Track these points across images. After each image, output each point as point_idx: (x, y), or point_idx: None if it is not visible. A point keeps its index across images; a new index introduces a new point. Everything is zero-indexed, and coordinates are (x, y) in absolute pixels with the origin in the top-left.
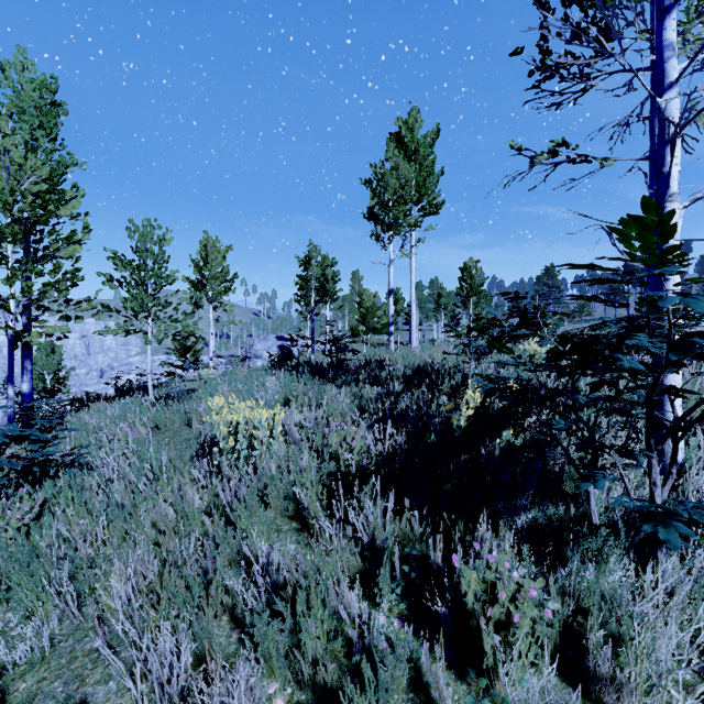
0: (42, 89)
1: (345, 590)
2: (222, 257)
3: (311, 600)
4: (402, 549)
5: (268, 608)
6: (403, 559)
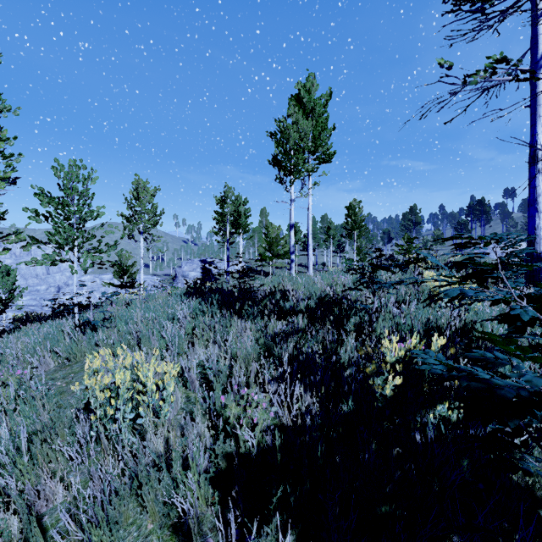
0: None
1: None
2: (151, 196)
3: None
4: None
5: None
6: None
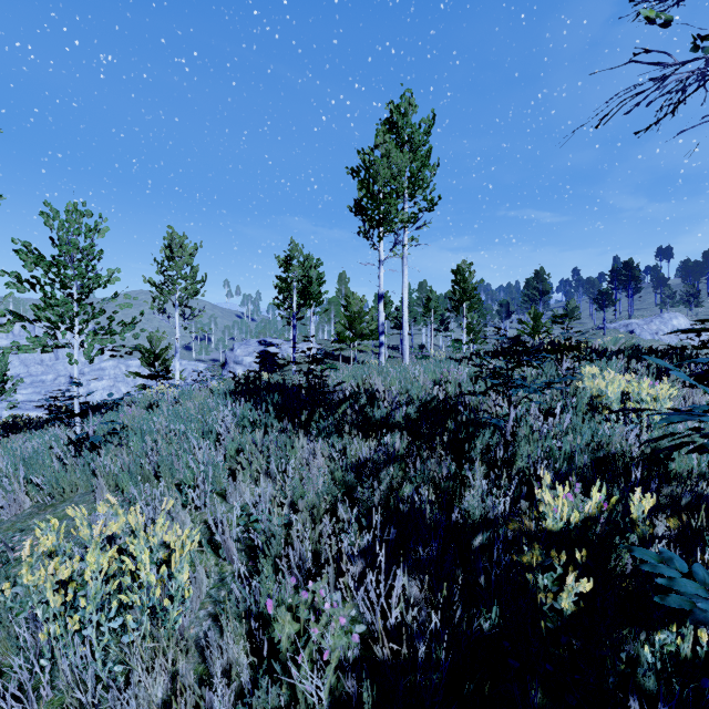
0: None
1: None
2: (190, 256)
3: None
4: None
5: None
6: None
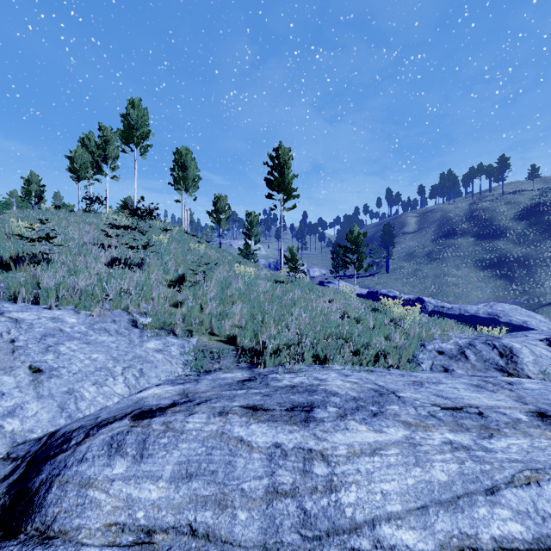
0: None
1: None
2: None
3: None
4: None
5: None
6: None
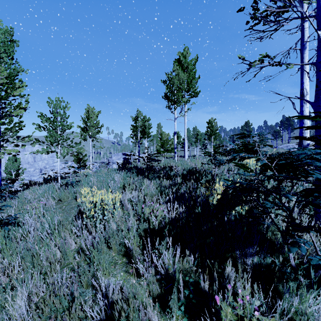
0: (5, 33)
1: (151, 310)
2: (96, 116)
3: (131, 315)
4: (183, 276)
5: (106, 318)
6: (184, 283)
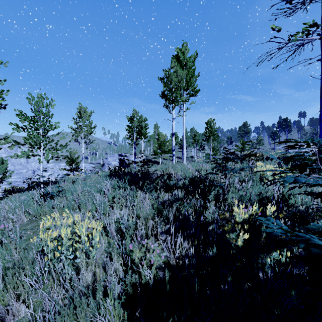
0: None
1: None
2: (88, 116)
3: None
4: None
5: None
6: None
